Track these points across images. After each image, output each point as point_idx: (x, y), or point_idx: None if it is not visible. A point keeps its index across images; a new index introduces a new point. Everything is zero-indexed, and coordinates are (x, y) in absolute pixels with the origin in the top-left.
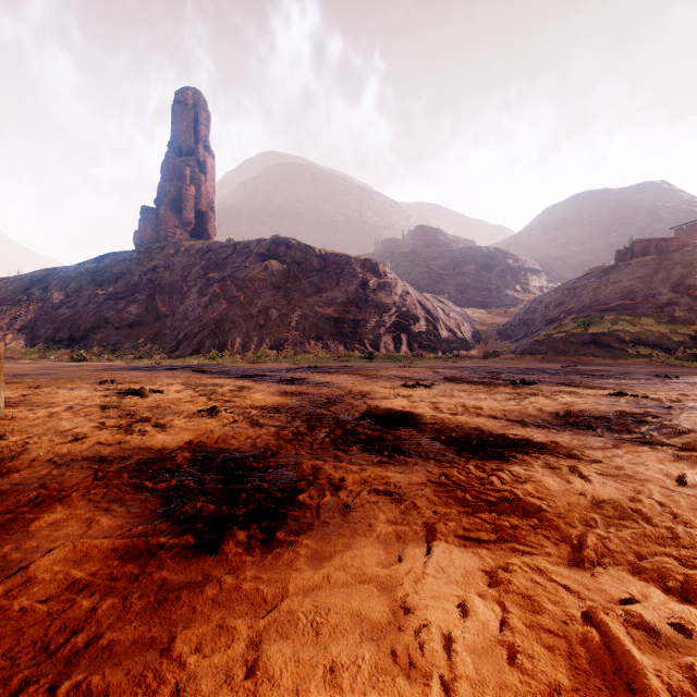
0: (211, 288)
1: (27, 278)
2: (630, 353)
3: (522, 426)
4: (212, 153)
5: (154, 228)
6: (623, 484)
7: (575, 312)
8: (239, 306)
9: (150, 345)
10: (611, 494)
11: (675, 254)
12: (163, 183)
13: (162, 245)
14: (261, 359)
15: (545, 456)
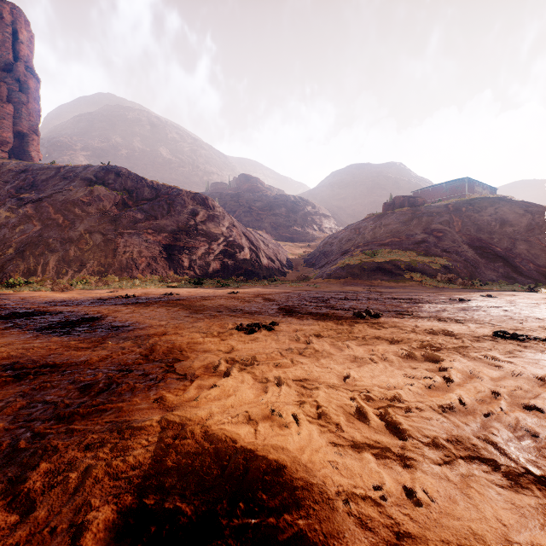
0: (23, 208)
1: None
2: (406, 277)
3: None
4: (37, 75)
5: None
6: None
7: (362, 245)
8: (56, 229)
9: None
10: None
11: (422, 207)
12: None
13: None
14: (73, 287)
15: None
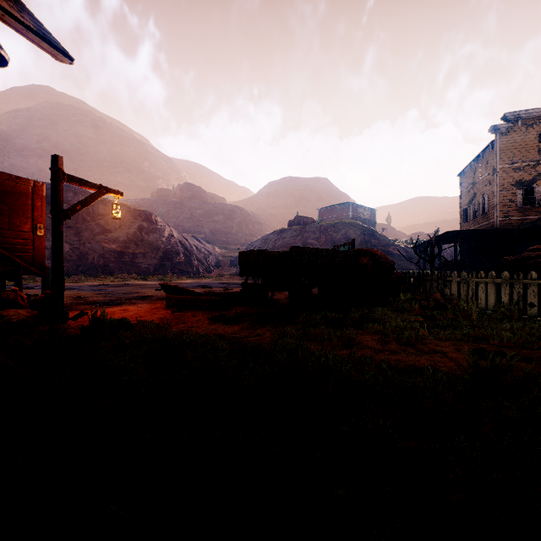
0: None
1: None
2: None
3: None
4: None
5: None
6: None
7: None
8: None
9: None
10: None
11: (307, 226)
12: None
13: None
14: None
15: None
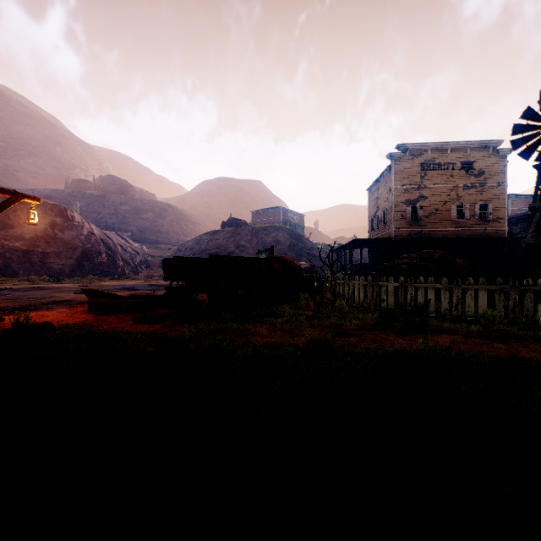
0: None
1: None
2: None
3: None
4: None
5: None
6: None
7: (197, 253)
8: None
9: None
10: None
11: (240, 228)
12: None
13: None
14: None
15: None
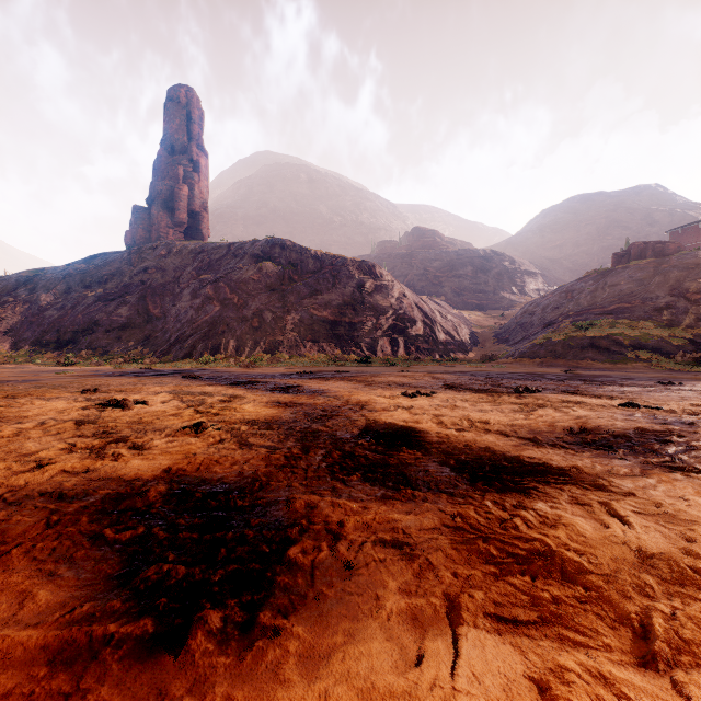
0: (204, 289)
1: (13, 279)
2: (629, 357)
3: (536, 446)
4: (206, 152)
5: (145, 228)
6: (667, 526)
7: (573, 315)
8: (232, 308)
9: (141, 349)
10: (660, 545)
11: (672, 257)
12: (155, 182)
13: (154, 246)
14: (255, 364)
15: (569, 488)
